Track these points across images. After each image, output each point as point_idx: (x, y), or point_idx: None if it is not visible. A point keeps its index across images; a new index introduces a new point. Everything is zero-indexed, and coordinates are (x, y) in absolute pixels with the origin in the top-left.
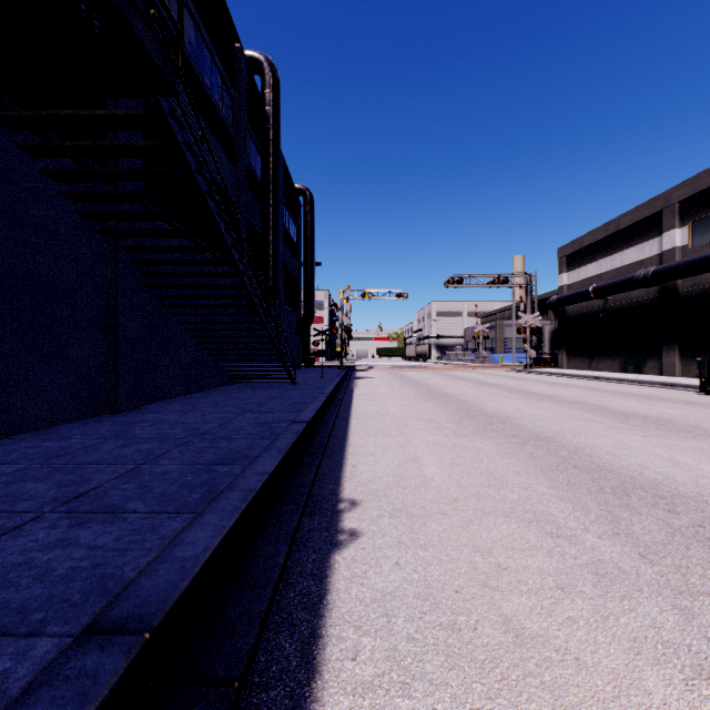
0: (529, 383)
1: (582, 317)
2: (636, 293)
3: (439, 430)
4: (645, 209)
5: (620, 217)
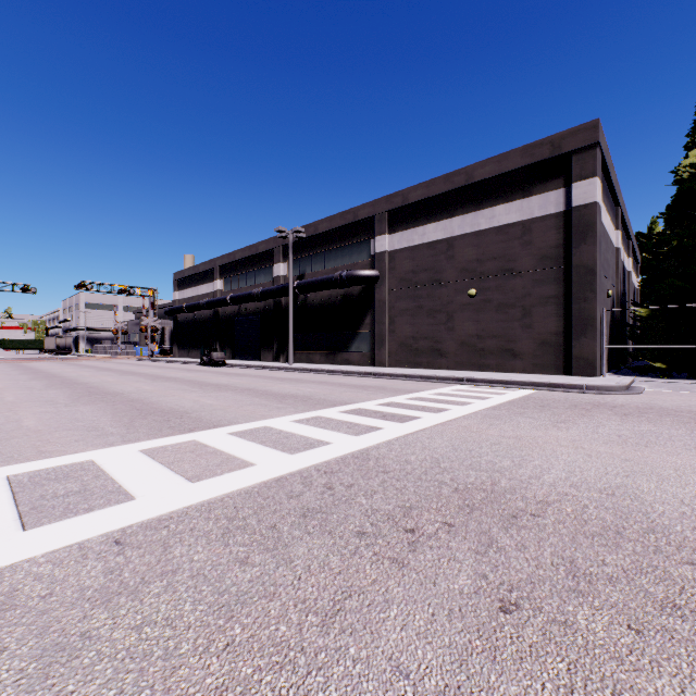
0: (126, 365)
1: (186, 323)
2: (206, 312)
3: (17, 381)
4: (208, 264)
5: (200, 265)
